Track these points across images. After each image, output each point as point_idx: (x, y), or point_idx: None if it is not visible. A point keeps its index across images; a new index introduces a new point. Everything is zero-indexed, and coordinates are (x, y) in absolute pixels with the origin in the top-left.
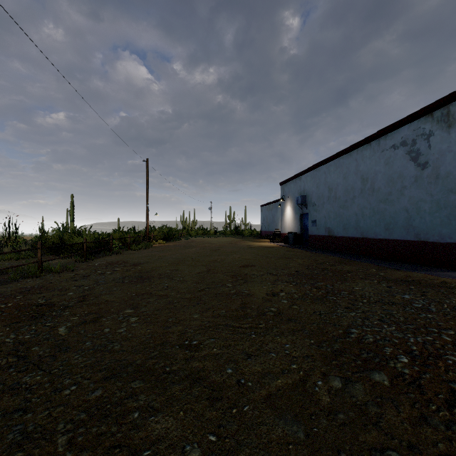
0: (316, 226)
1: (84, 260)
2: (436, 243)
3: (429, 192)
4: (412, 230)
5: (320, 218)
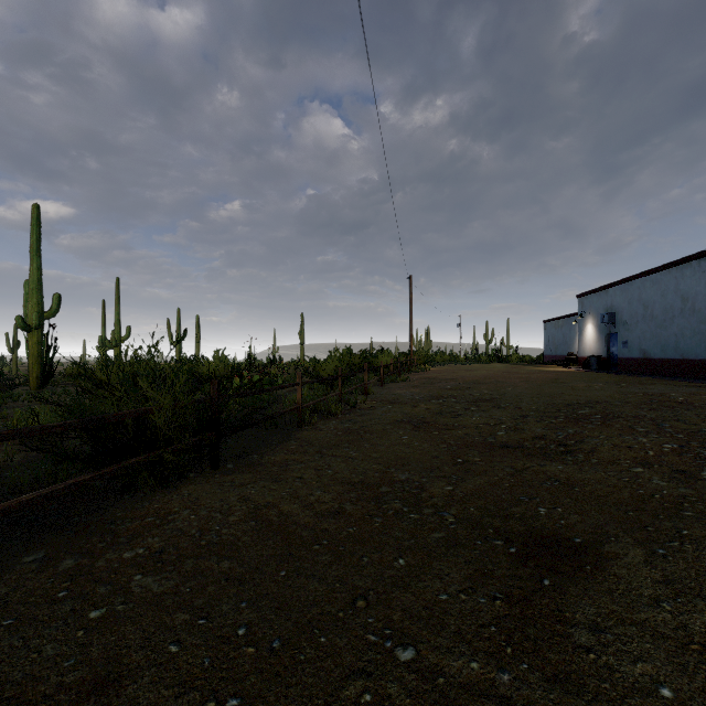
0: (628, 347)
1: (398, 376)
2: None
3: None
4: None
5: (632, 339)
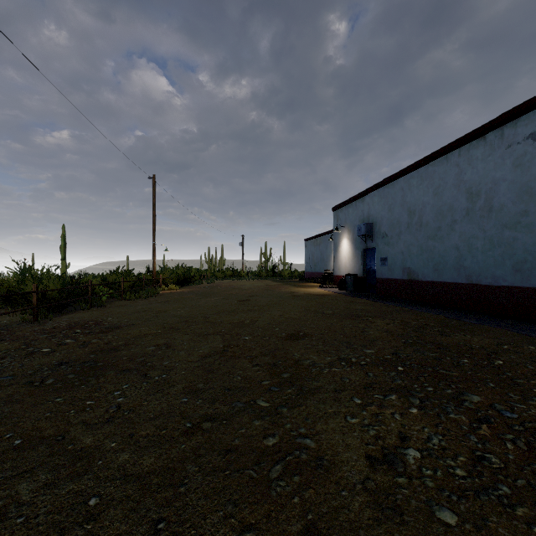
0: (388, 265)
1: (33, 320)
2: None
3: None
4: None
5: (394, 254)
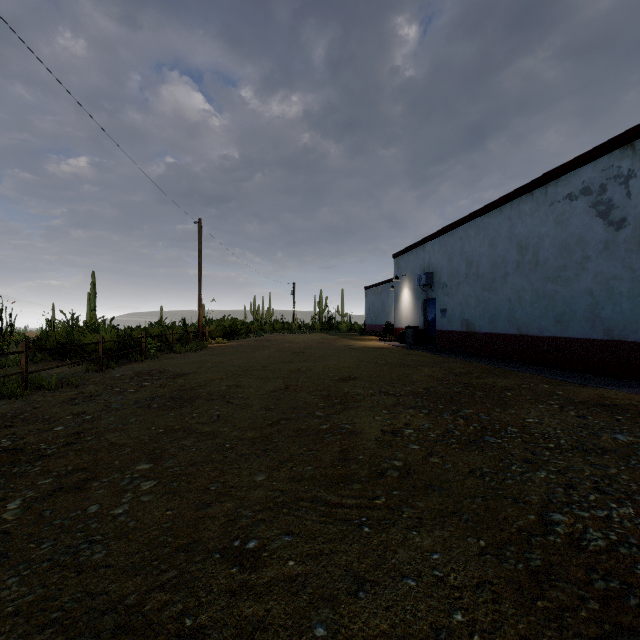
0: (448, 317)
1: (99, 369)
2: (639, 343)
3: (629, 265)
4: (600, 323)
5: (453, 305)
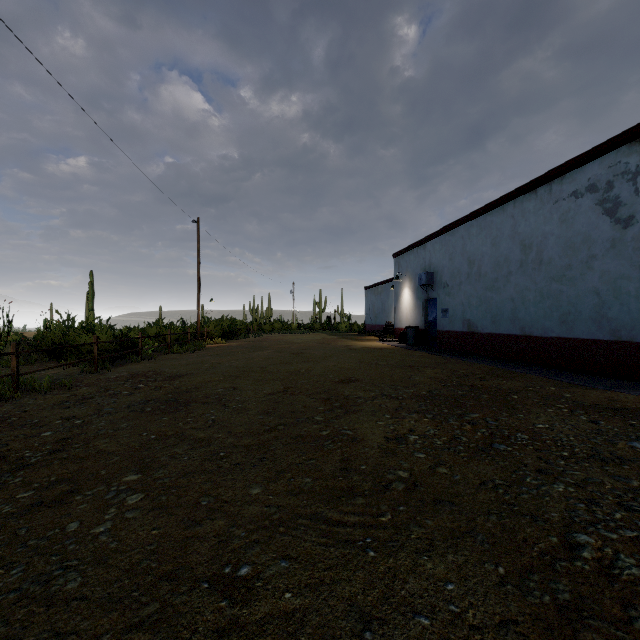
0: (449, 317)
1: (94, 370)
2: None
3: (637, 264)
4: (607, 324)
5: (455, 305)
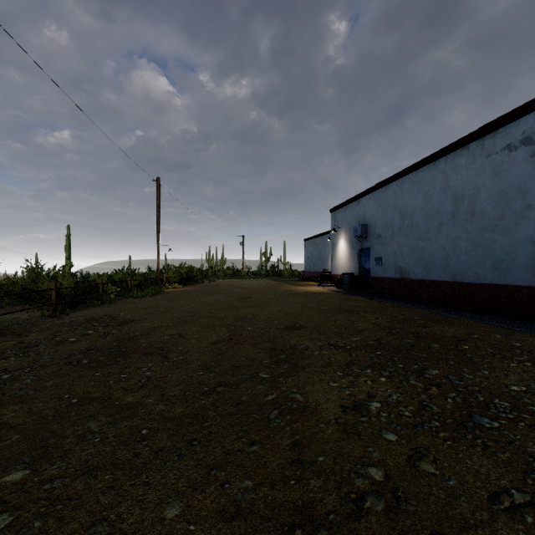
0: (382, 265)
1: (52, 315)
2: None
3: None
4: None
5: (387, 254)
